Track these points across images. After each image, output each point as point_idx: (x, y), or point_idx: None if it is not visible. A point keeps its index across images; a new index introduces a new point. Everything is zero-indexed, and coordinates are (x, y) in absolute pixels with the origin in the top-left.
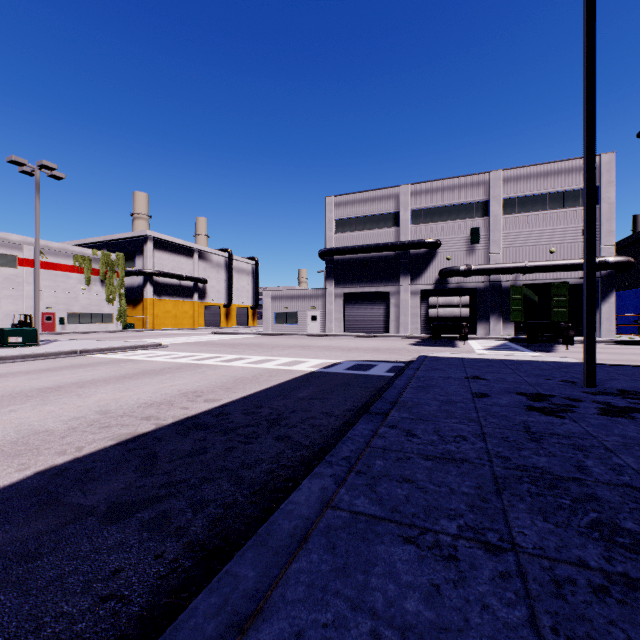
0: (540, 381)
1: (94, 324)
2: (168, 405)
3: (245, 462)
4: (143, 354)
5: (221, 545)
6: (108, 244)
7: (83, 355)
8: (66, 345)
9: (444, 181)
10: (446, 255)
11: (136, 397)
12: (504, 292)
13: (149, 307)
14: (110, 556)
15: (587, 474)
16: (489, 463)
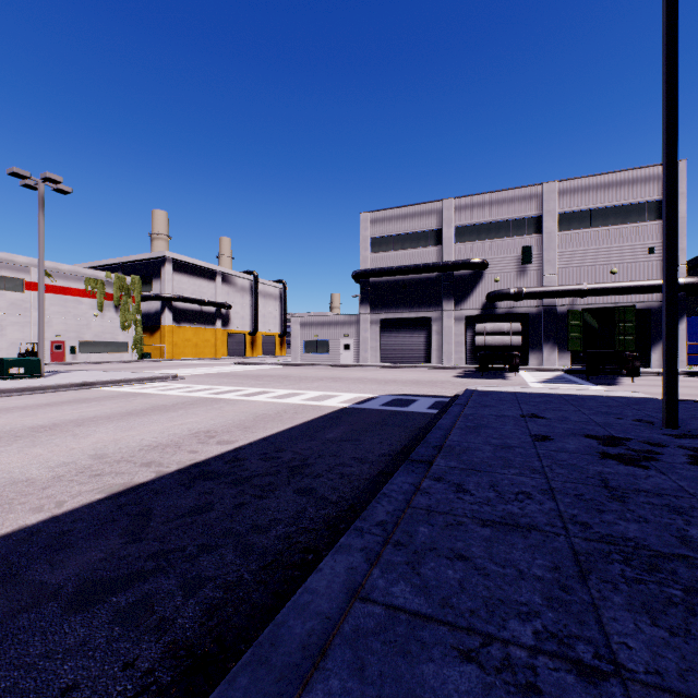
0: (610, 420)
1: (107, 353)
2: (174, 448)
3: (257, 523)
4: (156, 387)
5: (212, 651)
6: (123, 266)
7: (90, 388)
8: (73, 377)
9: (492, 194)
10: (494, 277)
11: (139, 438)
12: (559, 318)
13: (167, 335)
14: (64, 664)
15: (695, 549)
16: (564, 532)
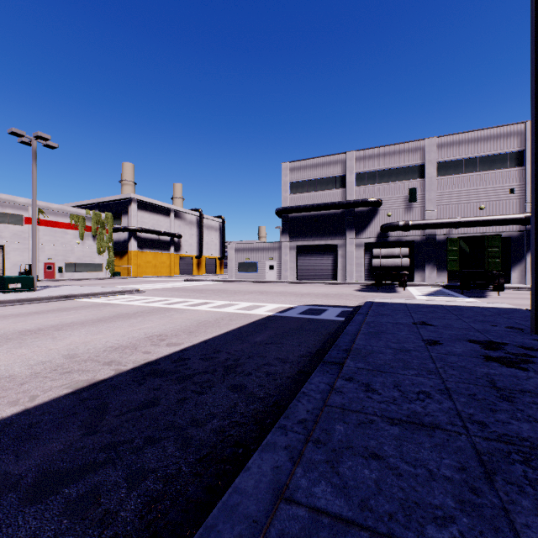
0: (487, 327)
1: (87, 272)
2: (132, 349)
3: (195, 417)
4: (122, 298)
5: None
6: (99, 205)
7: (71, 299)
8: (58, 290)
9: (385, 148)
10: (387, 212)
11: (105, 340)
12: (438, 244)
13: (133, 258)
14: None
15: None
16: (465, 431)
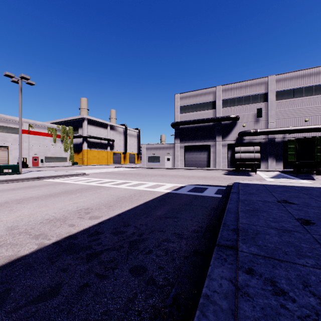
0: None
1: (58, 162)
2: (62, 221)
3: (89, 319)
4: (73, 179)
5: None
6: (65, 122)
7: (40, 179)
8: (35, 174)
9: (241, 83)
10: (242, 124)
11: (45, 213)
12: (277, 144)
13: (85, 154)
14: None
15: None
16: None
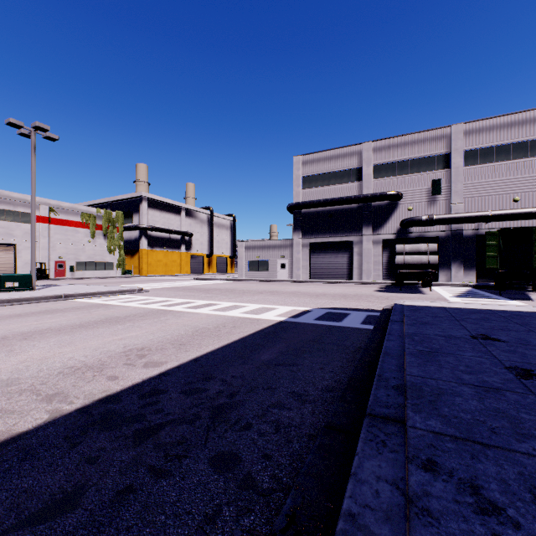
0: None
1: (98, 271)
2: (96, 371)
3: None
4: (121, 299)
5: None
6: (111, 204)
7: (67, 299)
8: (58, 289)
9: (405, 137)
10: (407, 206)
11: (69, 356)
12: (466, 240)
13: (144, 257)
14: None
15: None
16: None
